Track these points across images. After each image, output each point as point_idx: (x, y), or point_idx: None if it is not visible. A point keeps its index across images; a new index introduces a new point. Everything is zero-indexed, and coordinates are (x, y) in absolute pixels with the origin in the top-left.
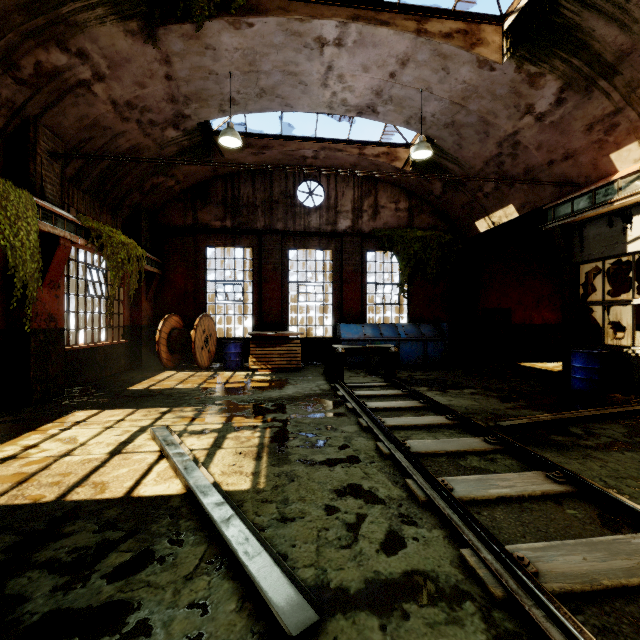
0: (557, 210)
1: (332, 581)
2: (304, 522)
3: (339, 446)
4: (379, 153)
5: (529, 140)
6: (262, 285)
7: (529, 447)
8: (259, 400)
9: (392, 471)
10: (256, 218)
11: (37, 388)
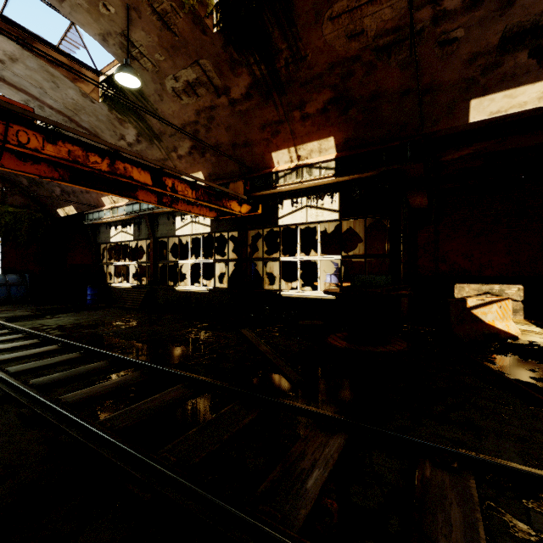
0: (89, 216)
1: None
2: None
3: None
4: None
5: None
6: None
7: (10, 323)
8: None
9: None
10: None
11: None
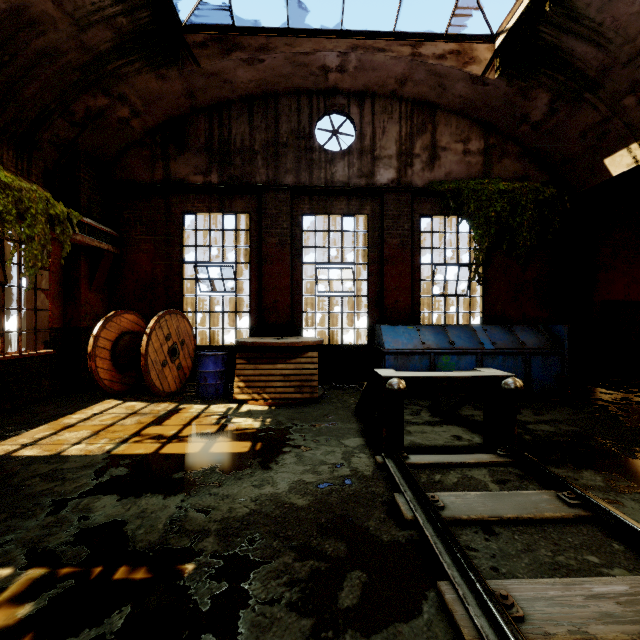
0: None
1: None
2: None
3: None
4: (444, 52)
5: None
6: (262, 267)
7: None
8: (194, 528)
9: None
10: (254, 169)
11: None
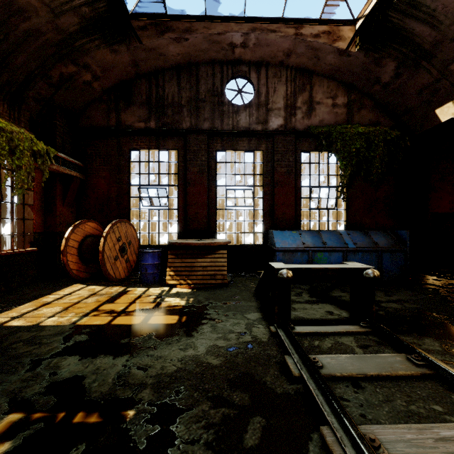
0: None
1: None
2: None
3: None
4: (319, 32)
5: None
6: (187, 189)
7: None
8: (135, 382)
9: None
10: (181, 118)
11: None
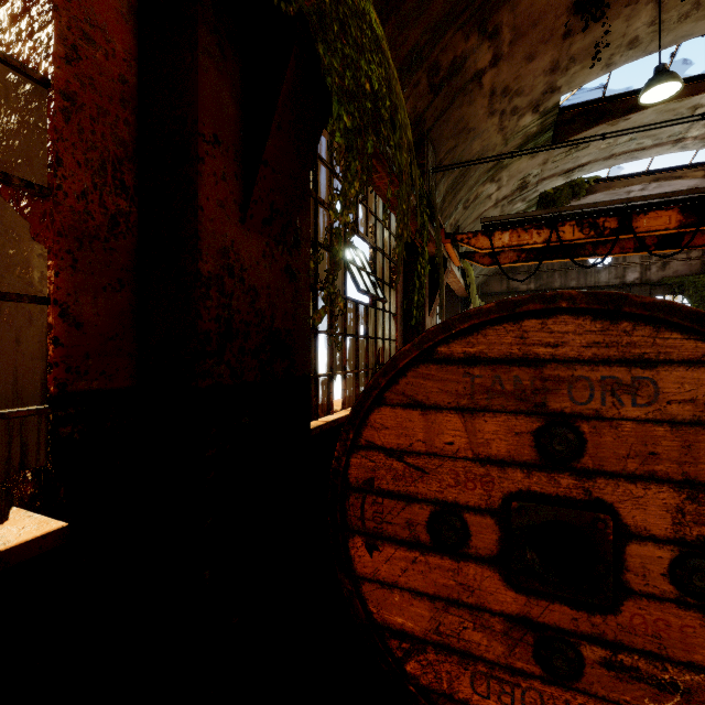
0: None
1: None
2: None
3: None
4: None
5: None
6: None
7: None
8: None
9: None
10: (553, 280)
11: None
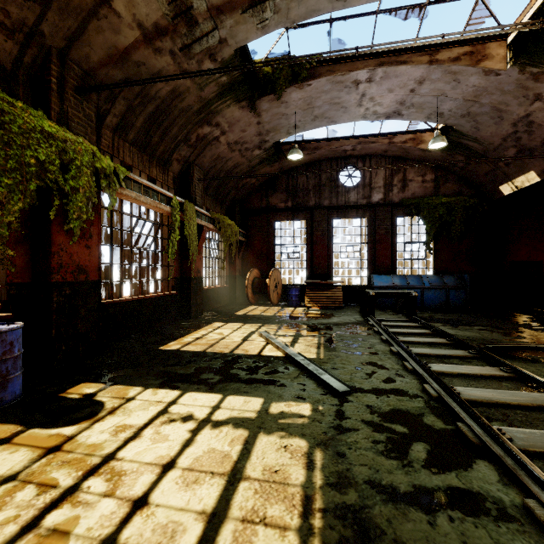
0: None
1: (357, 386)
2: (344, 370)
3: (366, 347)
4: (406, 140)
5: (542, 119)
6: (313, 247)
7: (503, 359)
8: (315, 323)
9: (397, 359)
10: (309, 198)
11: (193, 309)
